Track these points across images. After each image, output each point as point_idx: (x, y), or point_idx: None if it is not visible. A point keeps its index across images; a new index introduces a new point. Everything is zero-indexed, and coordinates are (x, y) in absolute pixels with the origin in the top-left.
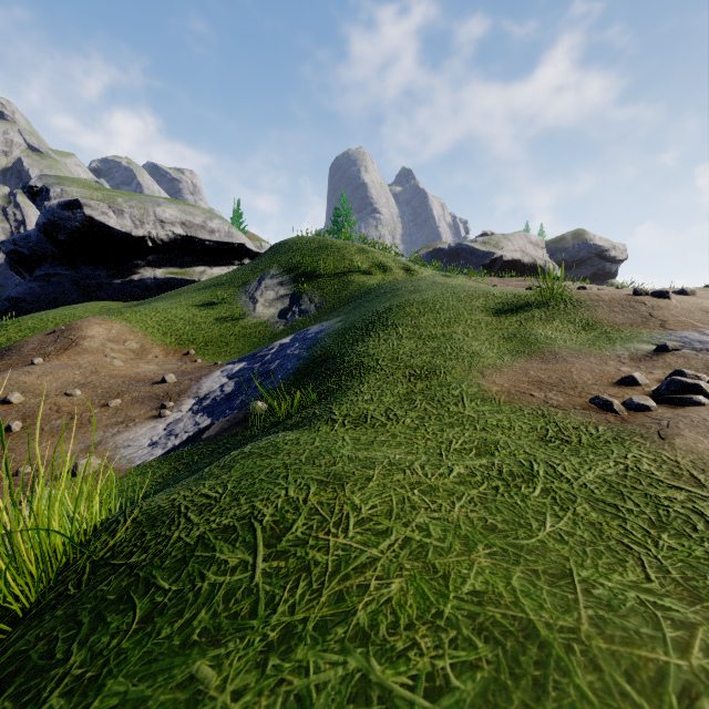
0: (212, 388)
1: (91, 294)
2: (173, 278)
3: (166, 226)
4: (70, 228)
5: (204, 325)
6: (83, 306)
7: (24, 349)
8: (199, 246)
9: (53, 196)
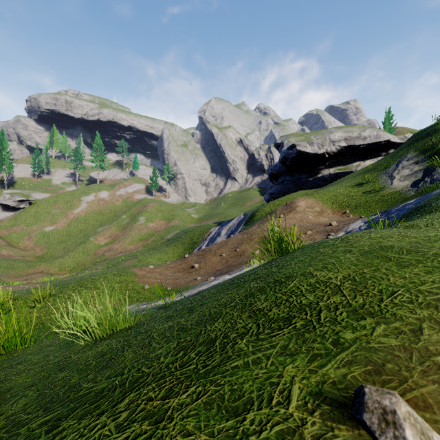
0: (354, 227)
1: (299, 187)
2: (339, 172)
3: (335, 143)
4: (291, 158)
5: (355, 196)
6: (296, 193)
7: (277, 212)
8: (356, 150)
9: (284, 145)
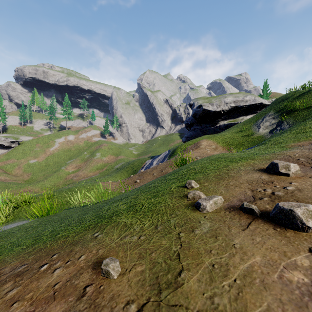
0: None
1: (205, 133)
2: (230, 123)
3: (228, 104)
4: (199, 114)
5: (237, 139)
6: (202, 137)
7: (188, 148)
8: (241, 108)
9: (195, 105)
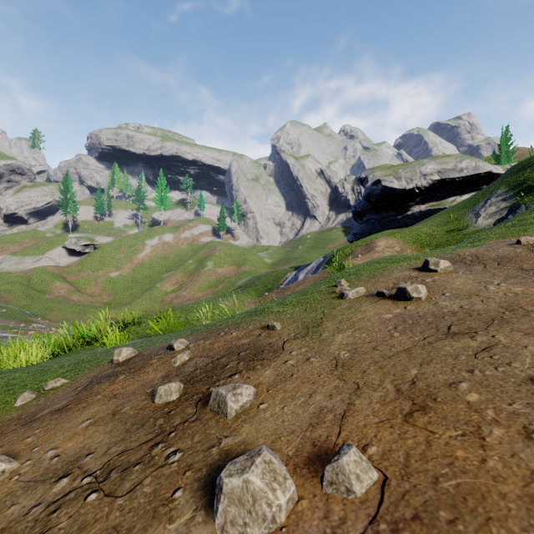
0: None
1: (386, 226)
2: (431, 209)
3: (427, 177)
4: (375, 194)
5: (437, 235)
6: (381, 233)
7: (356, 252)
8: (451, 183)
9: (369, 180)
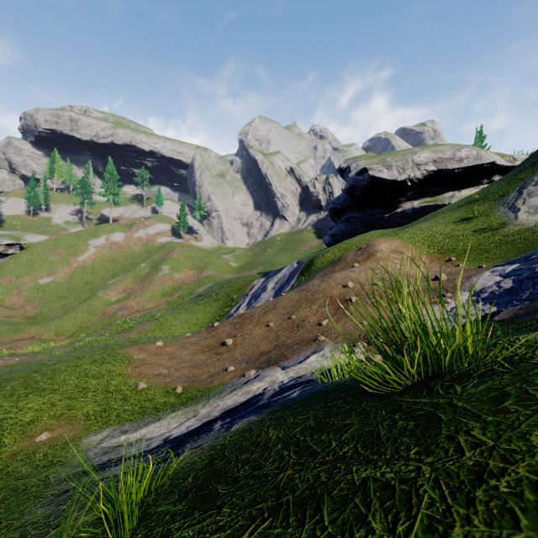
0: (485, 284)
1: (371, 226)
2: (426, 206)
3: (421, 167)
4: (361, 186)
5: (461, 237)
6: (368, 234)
7: (347, 259)
8: (448, 175)
9: (352, 170)
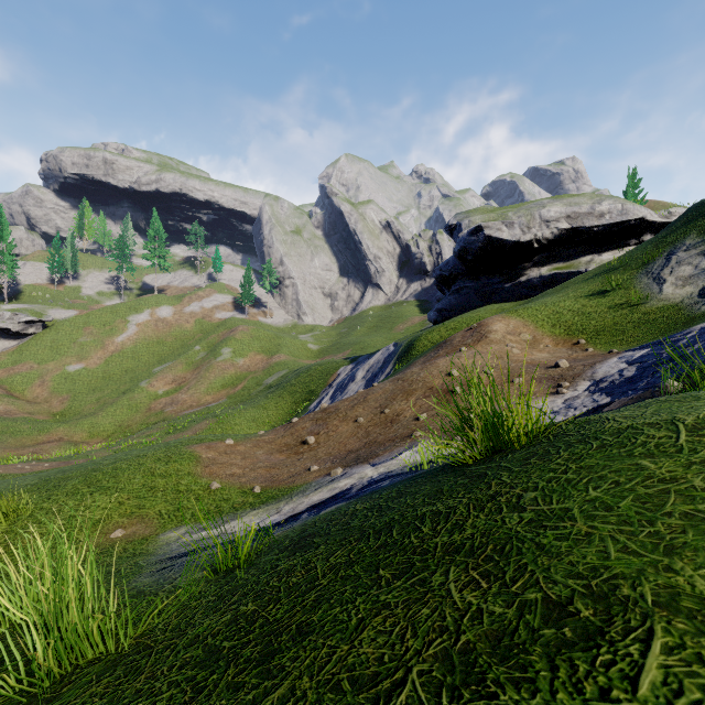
0: (608, 372)
1: (487, 299)
2: (557, 273)
3: (551, 224)
4: (474, 249)
5: (594, 314)
6: (484, 309)
7: (454, 342)
8: (585, 235)
9: (463, 228)
